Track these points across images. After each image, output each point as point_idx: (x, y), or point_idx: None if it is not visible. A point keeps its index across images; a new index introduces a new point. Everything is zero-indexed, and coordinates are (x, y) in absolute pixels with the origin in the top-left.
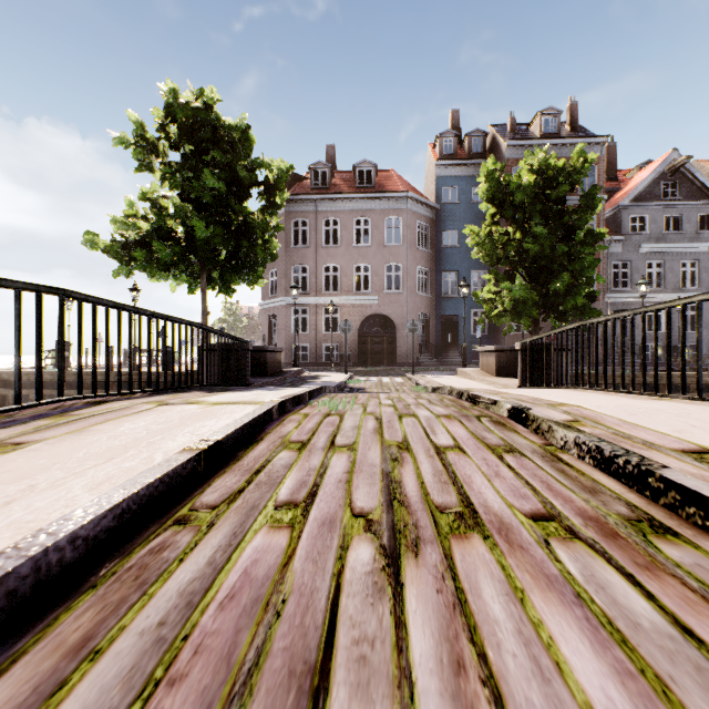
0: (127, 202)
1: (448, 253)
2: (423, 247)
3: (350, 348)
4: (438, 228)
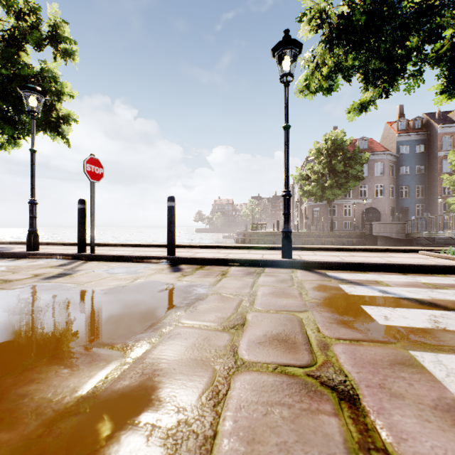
0: (297, 169)
1: (403, 177)
2: (391, 175)
3: (357, 223)
4: (397, 166)
